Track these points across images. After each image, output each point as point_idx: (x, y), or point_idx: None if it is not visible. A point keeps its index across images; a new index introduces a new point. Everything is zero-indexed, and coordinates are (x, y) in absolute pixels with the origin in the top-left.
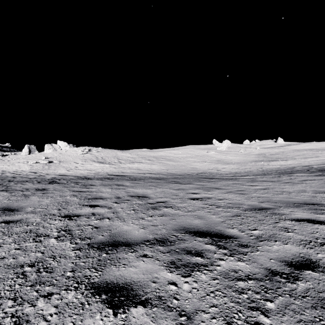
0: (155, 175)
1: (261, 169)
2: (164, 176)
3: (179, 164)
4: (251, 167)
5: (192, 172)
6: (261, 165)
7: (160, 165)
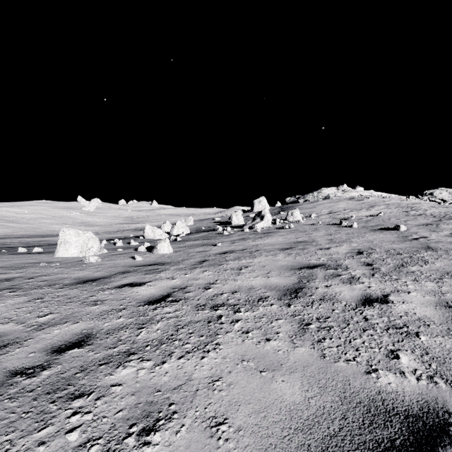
0: (10, 236)
1: (118, 230)
2: (23, 236)
3: (30, 227)
4: (112, 229)
5: (52, 234)
6: (122, 227)
7: (1, 228)
